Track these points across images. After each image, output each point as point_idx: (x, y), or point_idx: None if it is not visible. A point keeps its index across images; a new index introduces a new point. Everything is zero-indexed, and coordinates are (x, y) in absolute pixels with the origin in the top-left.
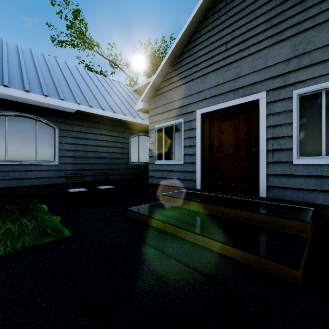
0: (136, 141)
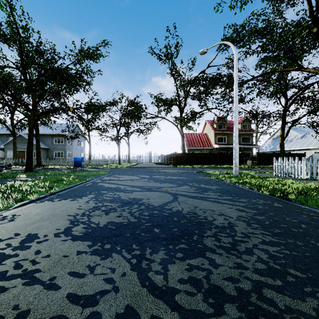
0: None
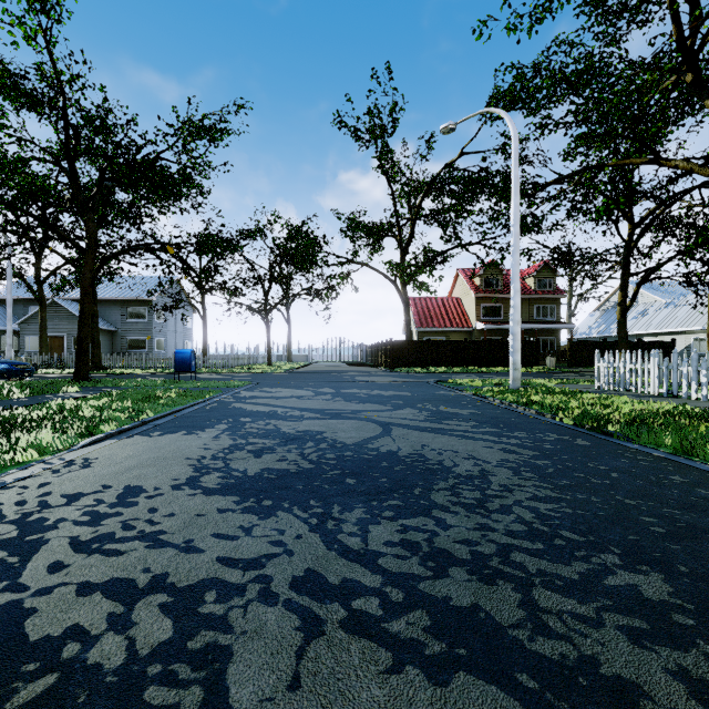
0: (5, 338)
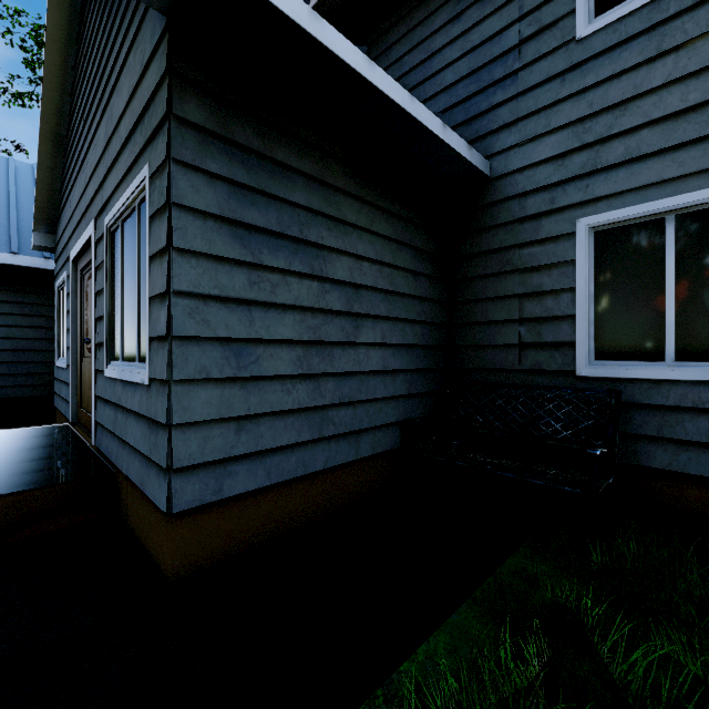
0: None
